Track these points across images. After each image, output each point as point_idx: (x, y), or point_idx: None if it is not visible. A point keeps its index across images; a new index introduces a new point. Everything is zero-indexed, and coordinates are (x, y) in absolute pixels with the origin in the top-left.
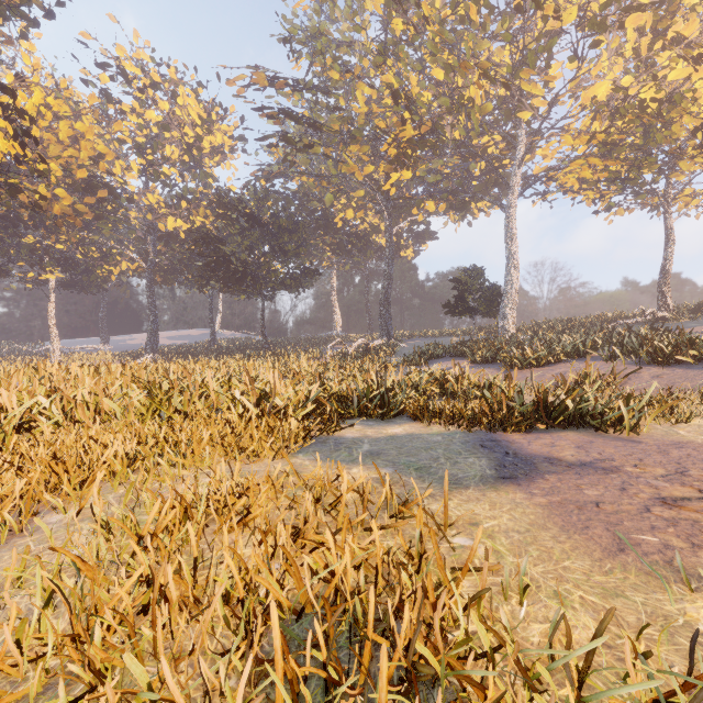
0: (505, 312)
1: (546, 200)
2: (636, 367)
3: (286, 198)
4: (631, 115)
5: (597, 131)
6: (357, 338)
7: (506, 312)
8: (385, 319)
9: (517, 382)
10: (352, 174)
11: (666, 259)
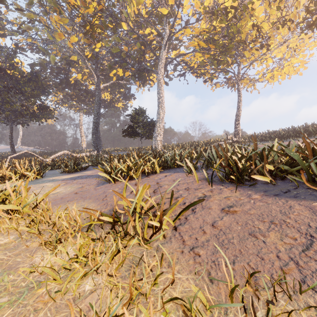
0: (156, 135)
1: (185, 79)
2: (209, 185)
3: (40, 63)
4: (220, 17)
5: (203, 27)
6: (89, 151)
7: (156, 135)
8: (95, 139)
9: (83, 204)
10: (83, 54)
11: (238, 110)
